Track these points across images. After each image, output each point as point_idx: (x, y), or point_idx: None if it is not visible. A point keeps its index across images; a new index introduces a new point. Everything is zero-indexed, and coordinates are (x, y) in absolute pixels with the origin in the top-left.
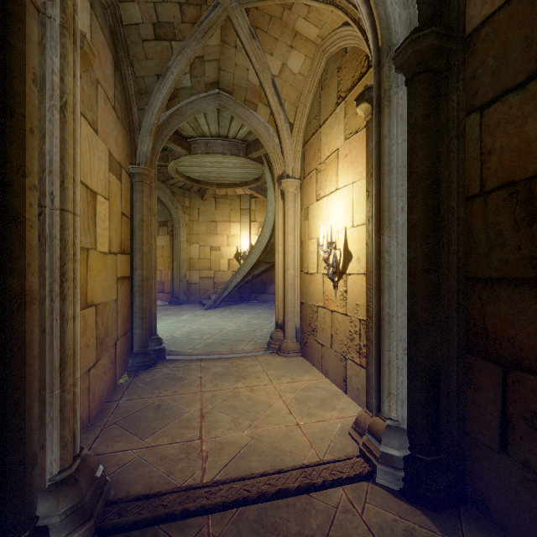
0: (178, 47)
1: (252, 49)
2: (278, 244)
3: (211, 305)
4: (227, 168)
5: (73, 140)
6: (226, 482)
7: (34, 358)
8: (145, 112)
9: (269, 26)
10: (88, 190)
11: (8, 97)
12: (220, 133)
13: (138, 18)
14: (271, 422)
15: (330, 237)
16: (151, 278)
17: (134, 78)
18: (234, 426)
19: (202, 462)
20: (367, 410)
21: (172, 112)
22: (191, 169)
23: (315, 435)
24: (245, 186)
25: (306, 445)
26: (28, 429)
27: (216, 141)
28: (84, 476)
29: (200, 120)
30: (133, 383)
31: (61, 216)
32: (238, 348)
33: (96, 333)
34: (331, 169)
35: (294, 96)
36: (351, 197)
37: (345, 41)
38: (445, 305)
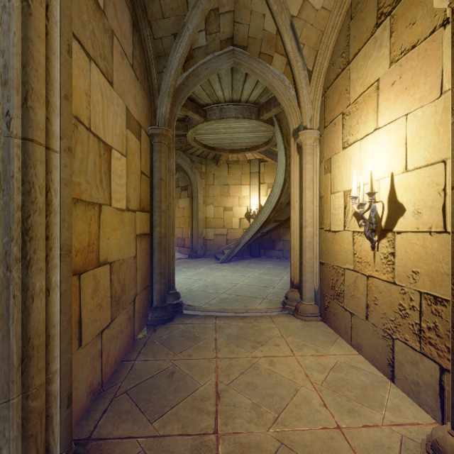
0: None
1: None
2: (293, 201)
3: (225, 260)
4: (239, 133)
5: (47, 47)
6: None
7: None
8: (163, 74)
9: None
10: (100, 142)
11: None
12: (233, 98)
13: None
14: (302, 417)
15: (369, 186)
16: (169, 235)
17: (153, 40)
18: (255, 417)
19: None
20: None
21: (188, 74)
22: (207, 136)
23: (368, 453)
24: (255, 150)
25: None
26: None
27: (229, 106)
28: None
29: (214, 86)
30: (151, 339)
31: (23, 147)
32: (252, 306)
33: (110, 292)
34: (367, 106)
35: (315, 37)
36: (403, 133)
37: None
38: None
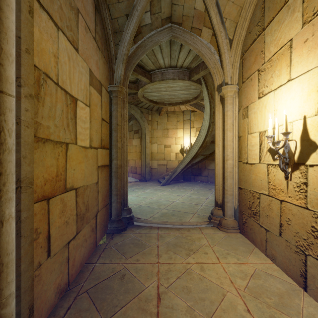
0: None
1: None
2: (217, 140)
3: (165, 183)
4: (176, 91)
5: None
6: None
7: None
8: (119, 46)
9: None
10: (67, 94)
11: None
12: (171, 64)
13: None
14: None
15: (284, 127)
16: (124, 166)
17: (111, 20)
18: None
19: None
20: None
21: (138, 45)
22: (152, 94)
23: None
24: (187, 103)
25: None
26: None
27: (168, 71)
28: None
29: (157, 55)
30: (109, 245)
31: None
32: (186, 220)
33: (76, 211)
34: (280, 62)
35: (235, 12)
36: (316, 82)
37: None
38: None
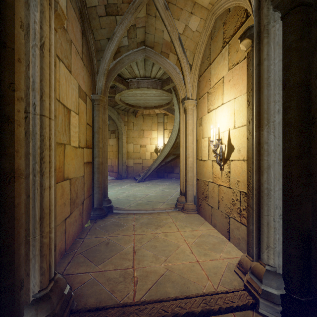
0: (120, 19)
1: (166, 17)
2: (182, 142)
3: (140, 180)
4: (150, 97)
5: (49, 69)
6: (150, 302)
7: (21, 215)
8: (101, 62)
9: (177, 0)
10: (65, 107)
11: (2, 36)
12: (145, 75)
13: (95, 2)
14: (179, 258)
15: (218, 135)
16: (104, 163)
17: (94, 41)
18: (155, 260)
19: (134, 285)
20: (247, 255)
21: (117, 62)
22: (129, 98)
23: (210, 270)
24: (161, 108)
25: (204, 278)
26: (16, 263)
27: (143, 80)
28: (55, 294)
29: (133, 67)
30: (93, 227)
31: (40, 119)
32: (157, 207)
33: (70, 196)
34: (218, 91)
35: (193, 46)
36: (233, 108)
37: (229, 3)
38: (316, 183)
